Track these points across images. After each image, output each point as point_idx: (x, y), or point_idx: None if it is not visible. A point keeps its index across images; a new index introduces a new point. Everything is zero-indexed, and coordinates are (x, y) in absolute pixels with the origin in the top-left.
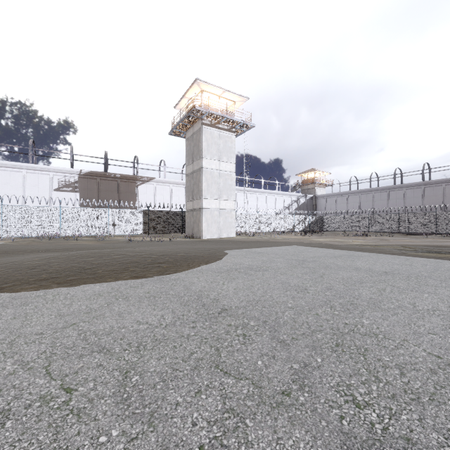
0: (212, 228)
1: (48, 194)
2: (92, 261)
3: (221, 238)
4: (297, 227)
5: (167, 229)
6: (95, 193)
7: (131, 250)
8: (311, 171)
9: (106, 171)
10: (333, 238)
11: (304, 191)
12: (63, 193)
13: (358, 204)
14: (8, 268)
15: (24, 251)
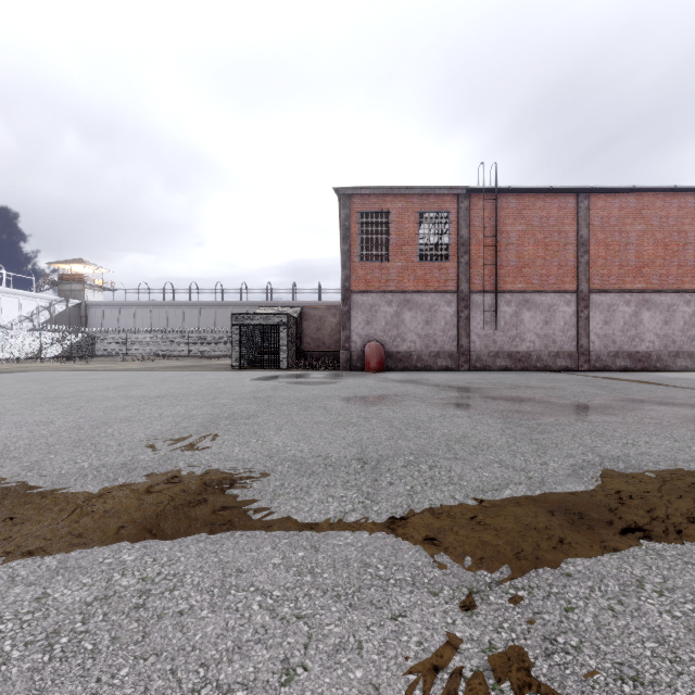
0: None
1: None
2: None
3: None
4: (47, 351)
5: None
6: None
7: None
8: (77, 264)
9: None
10: (103, 364)
11: (65, 293)
12: None
13: (149, 321)
14: None
15: None
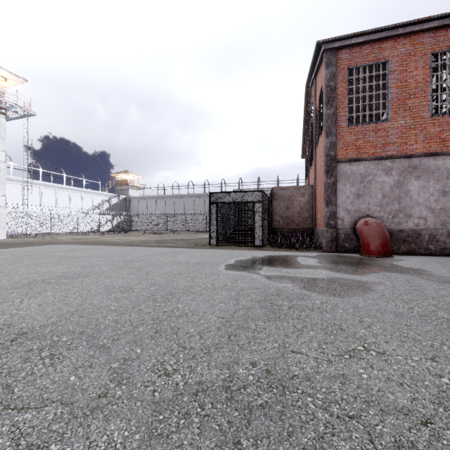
0: None
1: None
2: None
3: None
4: (103, 227)
5: None
6: None
7: None
8: (124, 173)
9: None
10: (128, 236)
11: (118, 191)
12: None
13: (164, 207)
14: None
15: None
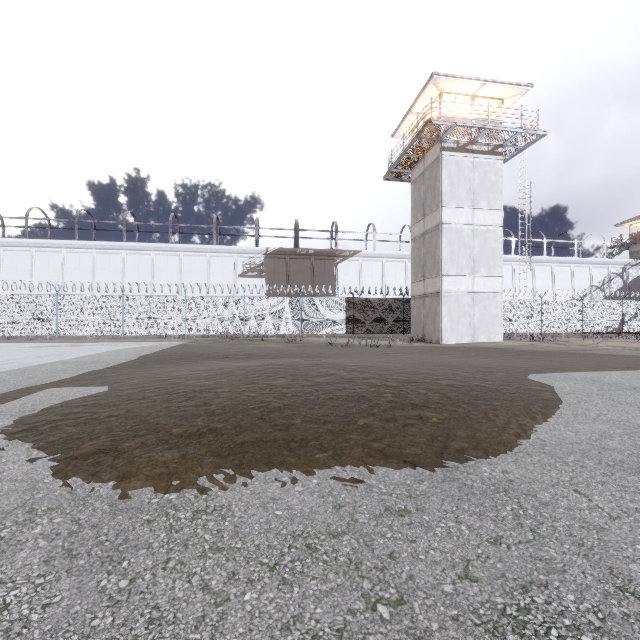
0: (460, 326)
1: (232, 281)
2: (282, 389)
3: (475, 342)
4: (629, 324)
5: (381, 327)
6: (283, 277)
7: (340, 365)
8: None
9: (296, 246)
10: None
11: (638, 254)
12: (248, 280)
13: None
14: (161, 392)
15: (200, 356)
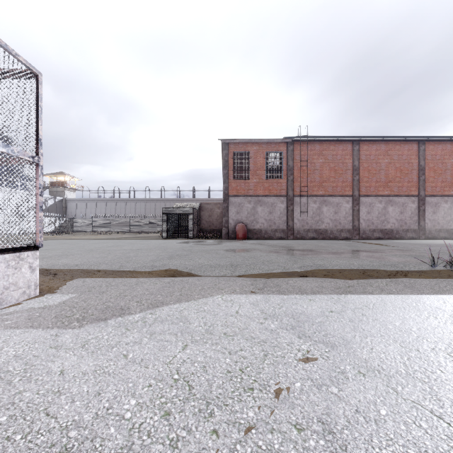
0: None
1: None
2: None
3: None
4: (46, 228)
5: None
6: None
7: None
8: (61, 175)
9: None
10: (83, 236)
11: (53, 193)
12: None
13: (105, 210)
14: None
15: None
